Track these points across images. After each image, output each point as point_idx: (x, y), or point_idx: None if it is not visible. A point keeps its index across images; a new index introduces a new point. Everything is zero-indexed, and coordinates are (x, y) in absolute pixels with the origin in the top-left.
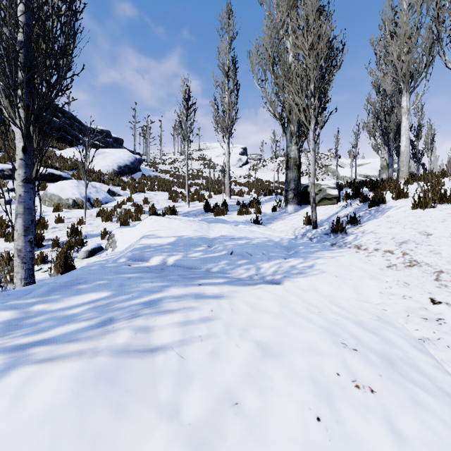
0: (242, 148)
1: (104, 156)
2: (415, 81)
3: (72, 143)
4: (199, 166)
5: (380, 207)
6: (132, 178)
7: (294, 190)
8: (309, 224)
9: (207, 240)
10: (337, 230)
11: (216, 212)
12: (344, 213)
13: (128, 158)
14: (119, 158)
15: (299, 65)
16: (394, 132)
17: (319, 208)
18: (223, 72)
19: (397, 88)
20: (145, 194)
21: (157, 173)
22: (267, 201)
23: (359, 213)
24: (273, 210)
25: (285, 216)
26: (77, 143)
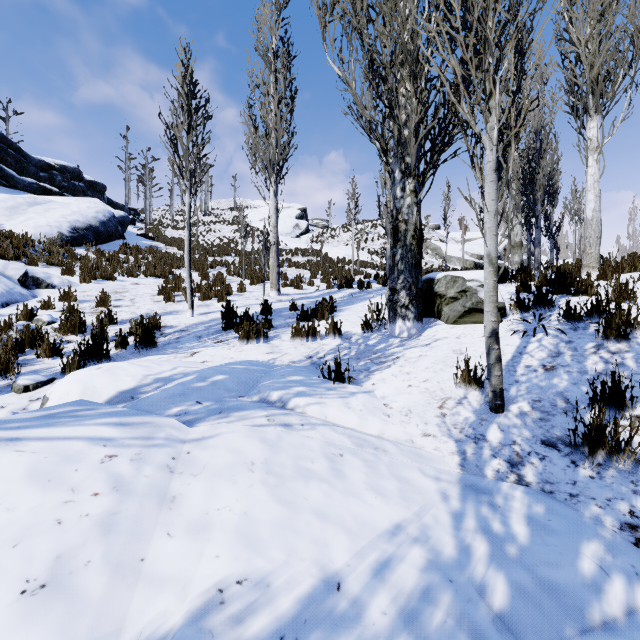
0: (300, 209)
1: (46, 209)
2: (614, 92)
3: None
4: (232, 234)
5: (637, 347)
6: (99, 251)
7: (409, 290)
8: (472, 389)
9: None
10: (599, 445)
11: (244, 335)
12: (542, 354)
13: (96, 215)
14: (76, 214)
15: None
16: (545, 190)
17: (465, 330)
18: (265, 62)
19: (582, 104)
20: (114, 282)
21: (156, 243)
22: (347, 303)
23: (589, 361)
24: (366, 328)
25: (396, 349)
26: (1, 183)
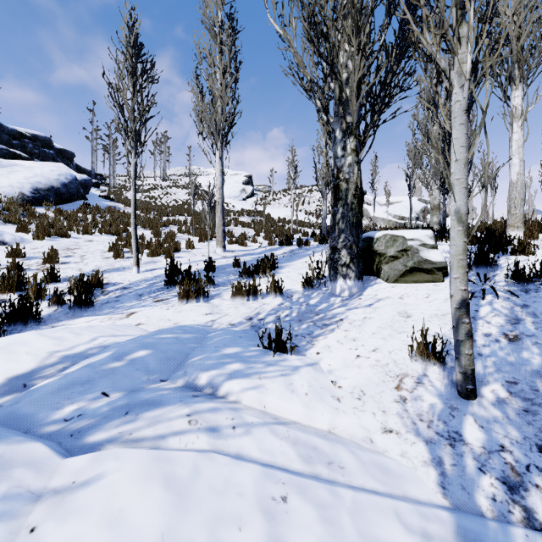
0: (246, 176)
1: (10, 171)
2: (538, 62)
3: None
4: (186, 196)
5: None
6: (58, 210)
7: (350, 248)
8: (430, 364)
9: None
10: None
11: (183, 294)
12: (498, 320)
13: (58, 177)
14: (38, 176)
15: None
16: None
17: (407, 289)
18: (211, 35)
19: (508, 73)
20: (68, 239)
21: (116, 203)
22: (287, 260)
23: None
24: (306, 286)
25: (338, 309)
26: None
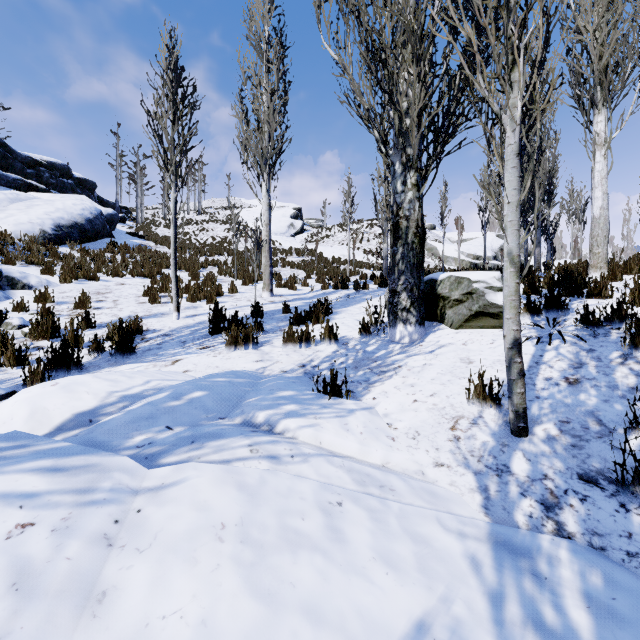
0: (294, 208)
1: (28, 205)
2: (623, 84)
3: None
4: (225, 233)
5: None
6: (83, 249)
7: (411, 291)
8: (487, 406)
9: None
10: None
11: (231, 340)
12: (562, 364)
13: (82, 212)
14: (60, 211)
15: None
16: (545, 189)
17: (471, 335)
18: (257, 52)
19: (589, 96)
20: (97, 282)
21: (146, 242)
22: (343, 305)
23: (618, 374)
24: (363, 333)
25: (397, 356)
26: None
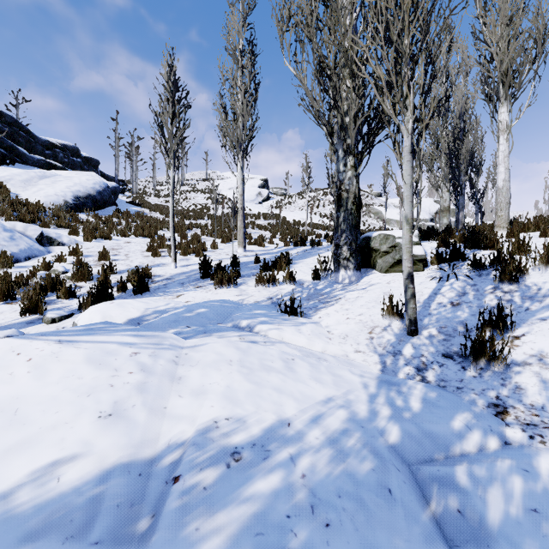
0: (262, 179)
1: (53, 181)
2: (520, 83)
3: (5, 159)
4: (205, 201)
5: (524, 287)
6: (97, 215)
7: (350, 245)
8: (394, 320)
9: (125, 503)
10: (481, 354)
11: (218, 281)
12: (451, 294)
13: (94, 186)
14: (78, 185)
15: (379, 2)
16: (467, 163)
17: (394, 277)
18: (233, 60)
19: (494, 93)
20: (110, 241)
21: (142, 209)
22: (301, 257)
23: (486, 299)
24: (315, 277)
25: (339, 292)
26: (15, 160)
